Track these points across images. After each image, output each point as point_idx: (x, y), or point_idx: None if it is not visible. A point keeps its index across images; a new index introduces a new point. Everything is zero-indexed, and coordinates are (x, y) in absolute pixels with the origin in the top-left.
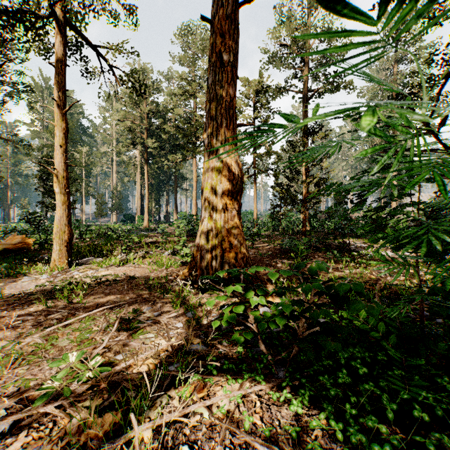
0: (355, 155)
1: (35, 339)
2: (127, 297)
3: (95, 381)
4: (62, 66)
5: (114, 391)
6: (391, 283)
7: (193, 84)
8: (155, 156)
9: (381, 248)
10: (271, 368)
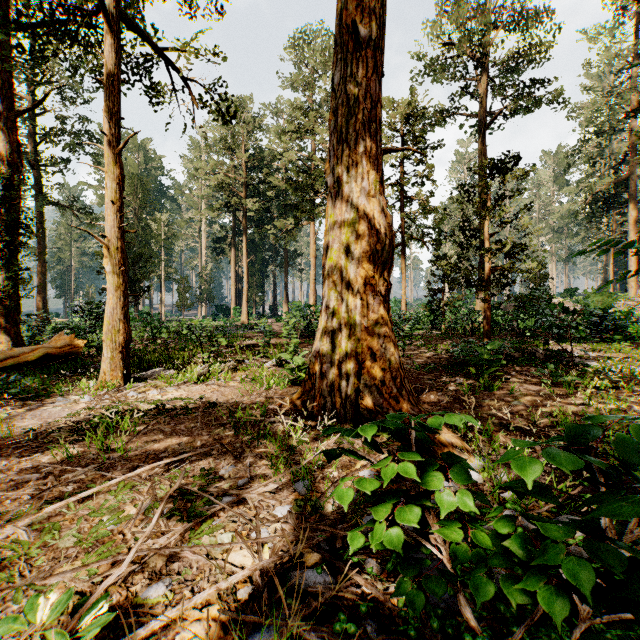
0: (561, 210)
1: (19, 530)
2: (198, 443)
3: None
4: (115, 83)
5: None
6: None
7: (311, 113)
8: (257, 223)
9: (628, 360)
10: None
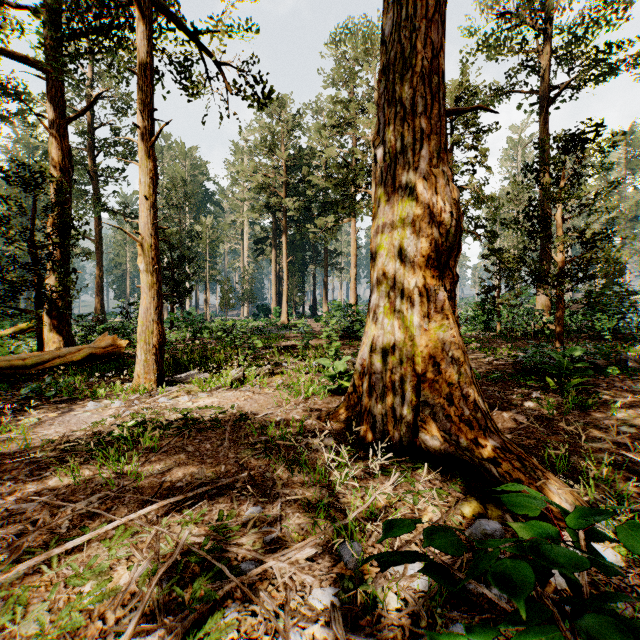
0: (635, 196)
1: None
2: (222, 469)
3: None
4: (149, 74)
5: None
6: None
7: (351, 105)
8: (297, 223)
9: None
10: None
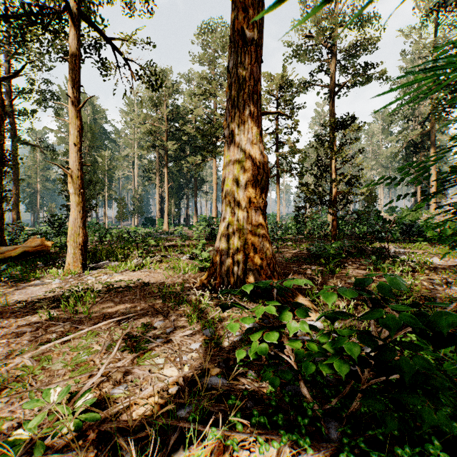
0: (386, 152)
1: (25, 360)
2: (138, 308)
3: (81, 430)
4: (76, 61)
5: (102, 450)
6: (453, 297)
7: (213, 82)
8: (174, 159)
9: (425, 254)
10: (321, 427)
